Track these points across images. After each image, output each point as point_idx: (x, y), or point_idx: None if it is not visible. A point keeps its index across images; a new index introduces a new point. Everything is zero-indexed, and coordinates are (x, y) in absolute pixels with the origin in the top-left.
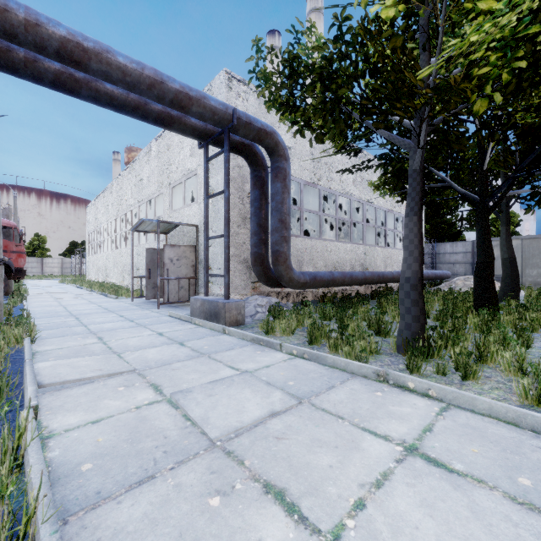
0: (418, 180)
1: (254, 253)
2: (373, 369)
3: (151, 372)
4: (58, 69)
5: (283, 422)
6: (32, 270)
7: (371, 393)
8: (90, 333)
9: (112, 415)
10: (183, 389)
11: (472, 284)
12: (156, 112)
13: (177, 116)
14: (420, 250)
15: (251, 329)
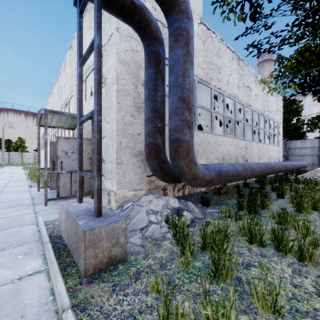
0: None
1: (148, 143)
2: None
3: None
4: None
5: None
6: (16, 160)
7: None
8: None
9: None
10: None
11: None
12: None
13: None
14: None
15: (132, 286)
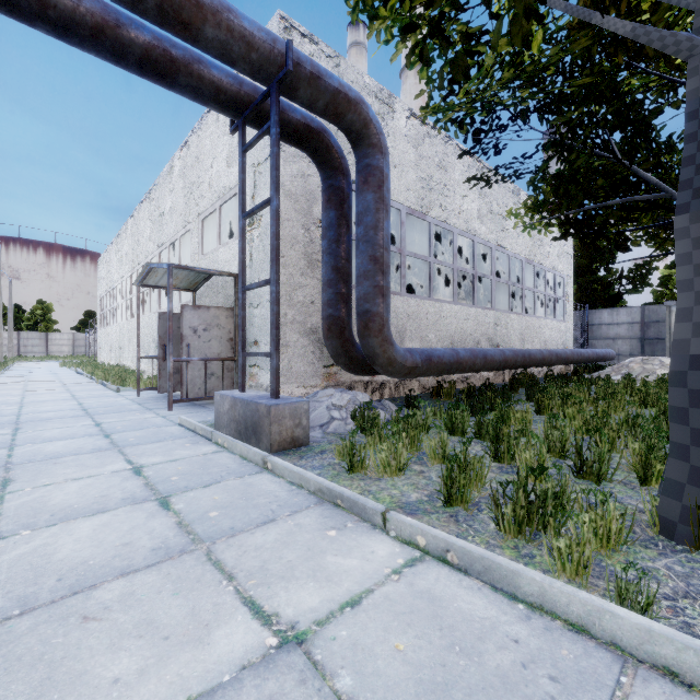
0: None
1: (328, 316)
2: None
3: (12, 634)
4: None
5: None
6: (33, 348)
7: None
8: (1, 467)
9: None
10: None
11: (657, 368)
12: (141, 44)
13: (183, 58)
14: None
15: (319, 456)
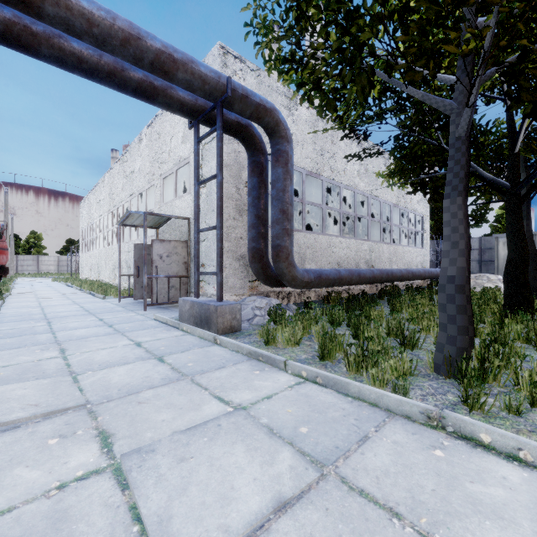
0: (464, 150)
1: (252, 248)
2: (420, 408)
3: (108, 407)
4: (9, 18)
5: (299, 526)
6: (28, 267)
7: (427, 452)
8: (54, 343)
9: (11, 506)
10: (144, 442)
11: (485, 283)
12: (136, 80)
13: (161, 87)
14: (467, 241)
15: (248, 337)
